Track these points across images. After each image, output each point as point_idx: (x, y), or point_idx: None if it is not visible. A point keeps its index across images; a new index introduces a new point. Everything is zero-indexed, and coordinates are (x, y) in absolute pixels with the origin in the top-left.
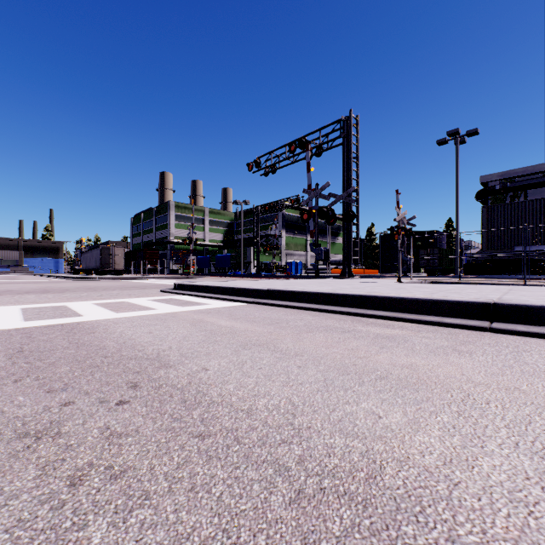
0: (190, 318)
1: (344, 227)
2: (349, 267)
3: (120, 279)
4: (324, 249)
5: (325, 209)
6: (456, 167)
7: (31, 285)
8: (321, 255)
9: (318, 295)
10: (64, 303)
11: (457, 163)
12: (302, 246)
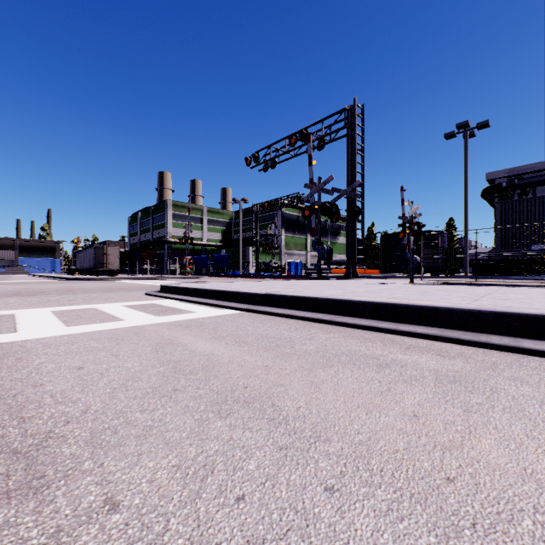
0: (158, 335)
1: (348, 224)
2: (354, 267)
3: (112, 280)
4: (327, 248)
5: (328, 205)
6: (466, 161)
7: (9, 287)
8: (324, 254)
9: (328, 301)
10: (16, 311)
11: (466, 158)
12: (302, 246)
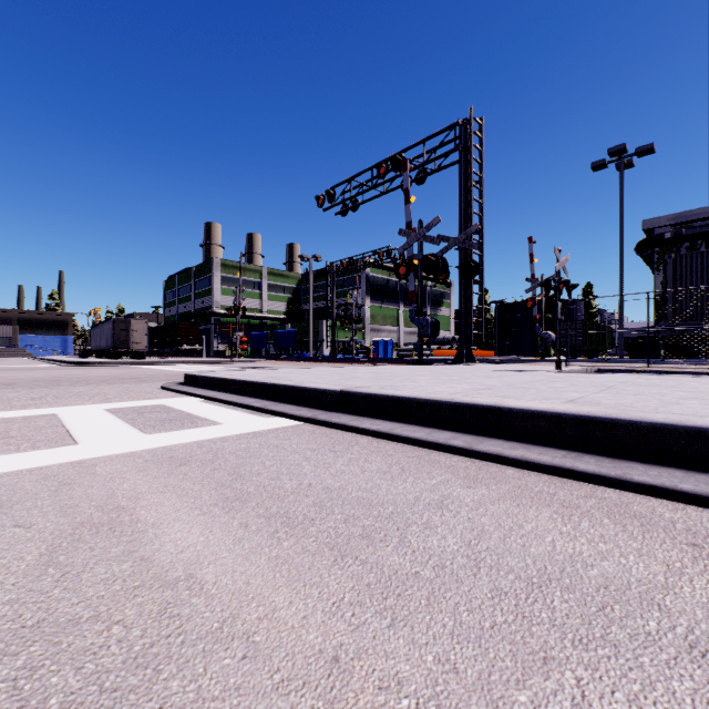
0: (101, 493)
1: (461, 287)
2: (468, 347)
3: (133, 365)
4: (431, 320)
5: (433, 259)
6: (621, 201)
7: None
8: (427, 329)
9: (457, 408)
10: None
11: (622, 196)
12: (393, 319)
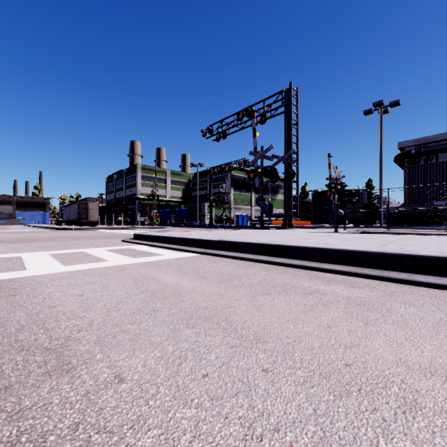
0: (136, 272)
1: (285, 184)
2: (290, 219)
3: (93, 229)
4: (268, 204)
5: (269, 169)
6: (381, 133)
7: (11, 235)
8: (265, 209)
9: (268, 246)
10: (21, 254)
11: (381, 130)
12: (248, 201)
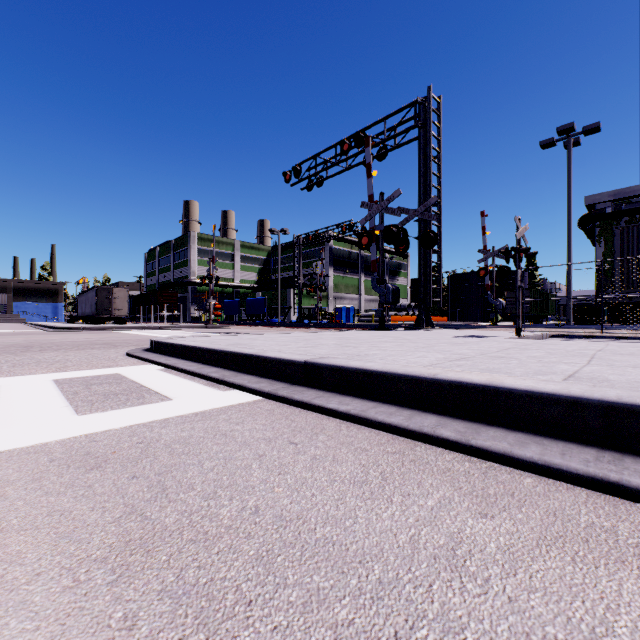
0: None
1: (420, 256)
2: (427, 313)
3: (113, 330)
4: (392, 287)
5: (395, 229)
6: (568, 177)
7: None
8: (388, 296)
9: (440, 386)
10: None
11: (570, 172)
12: (355, 288)
